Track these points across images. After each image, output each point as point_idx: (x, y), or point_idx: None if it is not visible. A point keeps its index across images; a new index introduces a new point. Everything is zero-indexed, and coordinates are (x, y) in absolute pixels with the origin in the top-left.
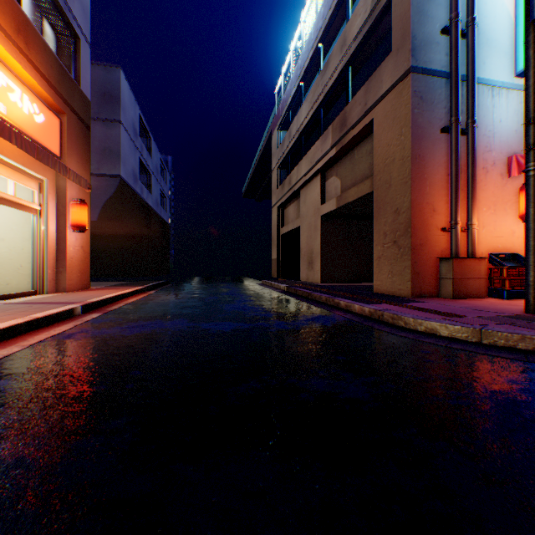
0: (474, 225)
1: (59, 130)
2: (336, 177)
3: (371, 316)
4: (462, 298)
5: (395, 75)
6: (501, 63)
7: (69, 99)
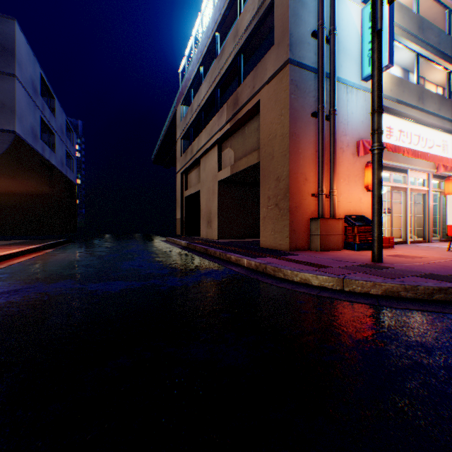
0: (335, 192)
1: None
2: (230, 149)
3: (257, 269)
4: (327, 250)
5: (277, 65)
6: (353, 69)
7: None
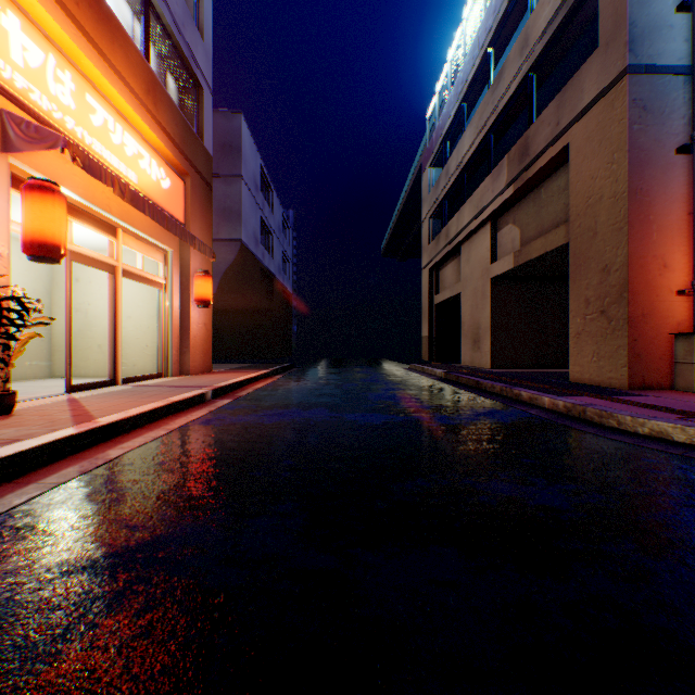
0: None
1: (183, 194)
2: (513, 225)
3: (567, 412)
4: None
5: (603, 80)
6: None
7: (193, 158)
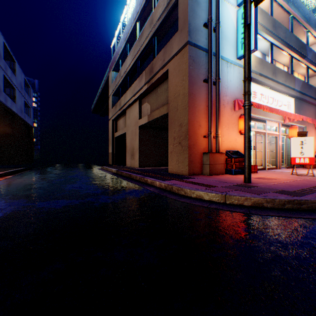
0: (219, 135)
1: None
2: (148, 103)
3: (166, 188)
4: (214, 174)
5: (180, 45)
6: (231, 51)
7: None
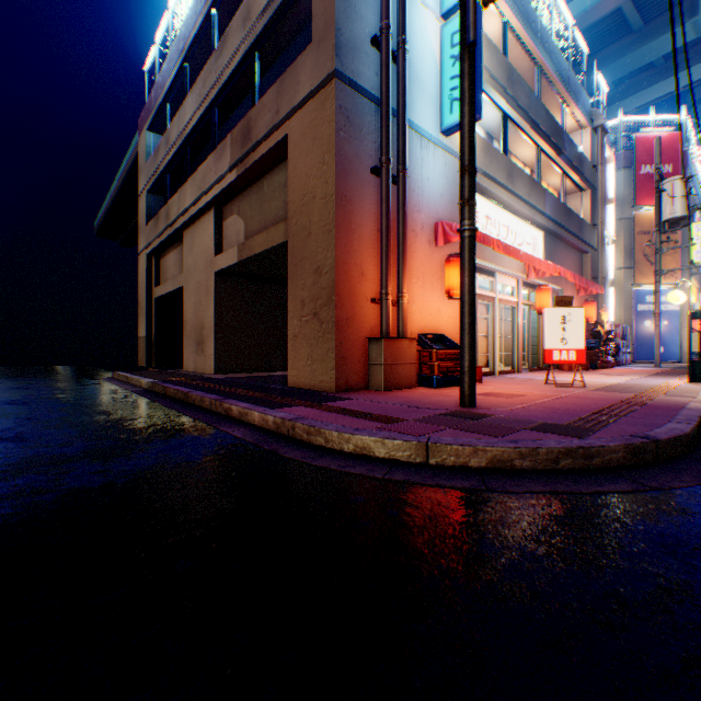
0: (406, 297)
1: None
2: (239, 216)
3: (278, 430)
4: (394, 389)
5: (317, 78)
6: (430, 113)
7: None
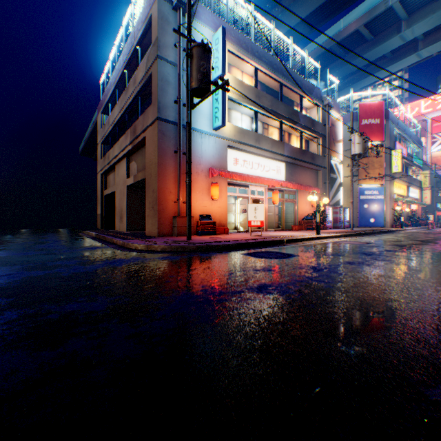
0: None
1: None
2: (135, 162)
3: (123, 245)
4: (182, 236)
5: (153, 118)
6: (207, 123)
7: None
